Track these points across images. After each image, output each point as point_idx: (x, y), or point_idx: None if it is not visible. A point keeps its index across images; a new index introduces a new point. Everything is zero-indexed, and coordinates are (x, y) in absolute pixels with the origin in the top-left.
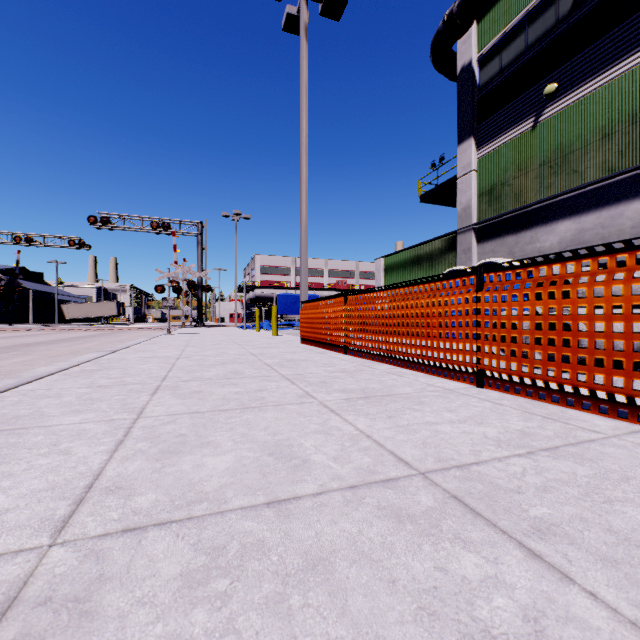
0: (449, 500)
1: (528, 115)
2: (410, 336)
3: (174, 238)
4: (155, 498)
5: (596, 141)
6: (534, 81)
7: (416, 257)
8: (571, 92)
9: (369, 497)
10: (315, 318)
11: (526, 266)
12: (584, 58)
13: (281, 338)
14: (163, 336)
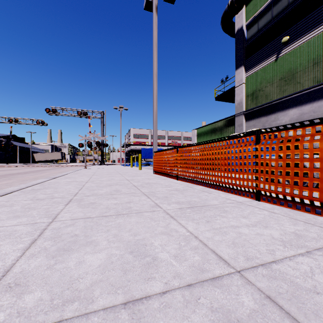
0: (266, 301)
1: (273, 53)
2: (214, 170)
3: (89, 119)
4: (39, 296)
5: (310, 66)
6: (276, 35)
7: (213, 129)
8: (296, 41)
9: (203, 297)
10: (161, 160)
11: (288, 129)
12: (303, 22)
13: (143, 171)
14: (82, 170)
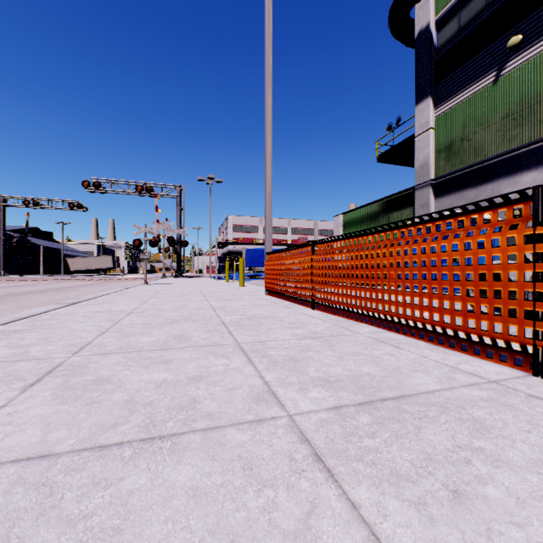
0: None
1: (489, 70)
2: (403, 292)
3: (156, 199)
4: None
5: None
6: (496, 36)
7: (373, 213)
8: (537, 42)
9: None
10: (280, 269)
11: None
12: None
13: (247, 289)
14: (139, 286)
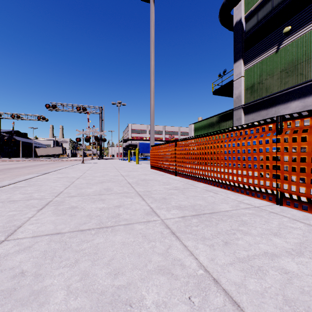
0: None
1: (273, 45)
2: (220, 166)
3: (88, 115)
4: None
5: None
6: (277, 26)
7: (211, 123)
8: (299, 30)
9: None
10: (158, 155)
11: None
12: (307, 11)
13: (140, 165)
14: (79, 164)
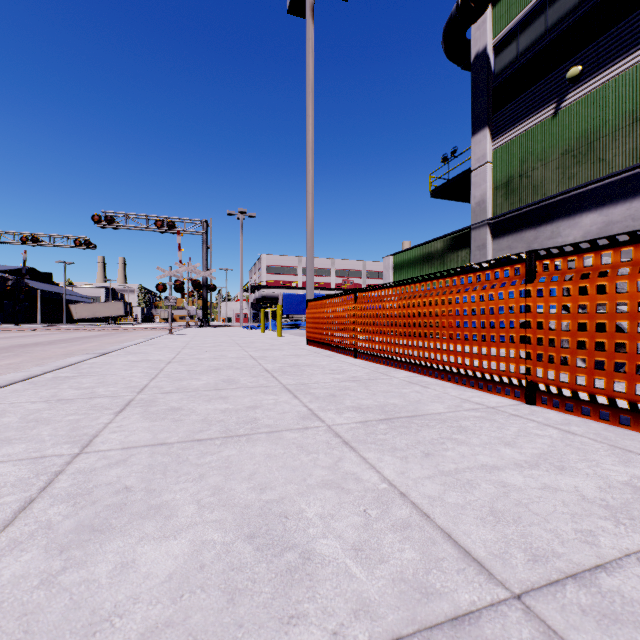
0: None
1: (549, 101)
2: (434, 339)
3: (179, 237)
4: None
5: (626, 126)
6: (555, 65)
7: (427, 254)
8: (597, 75)
9: None
10: (322, 318)
11: (600, 248)
12: (612, 37)
13: (286, 339)
14: (164, 337)
